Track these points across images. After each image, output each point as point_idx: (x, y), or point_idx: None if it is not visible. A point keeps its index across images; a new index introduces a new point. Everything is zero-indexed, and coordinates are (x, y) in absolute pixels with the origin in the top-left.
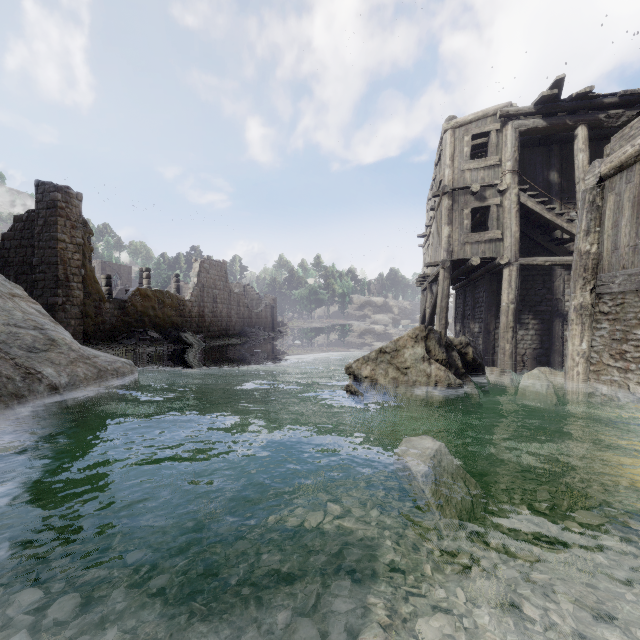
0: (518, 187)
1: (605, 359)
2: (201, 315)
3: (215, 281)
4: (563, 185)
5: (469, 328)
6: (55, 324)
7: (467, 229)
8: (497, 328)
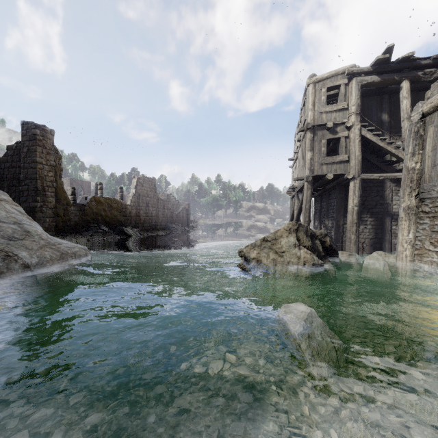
0: (360, 124)
1: (426, 245)
2: (138, 215)
3: (147, 192)
4: (391, 123)
5: (324, 224)
6: (31, 220)
7: (324, 154)
8: (345, 224)
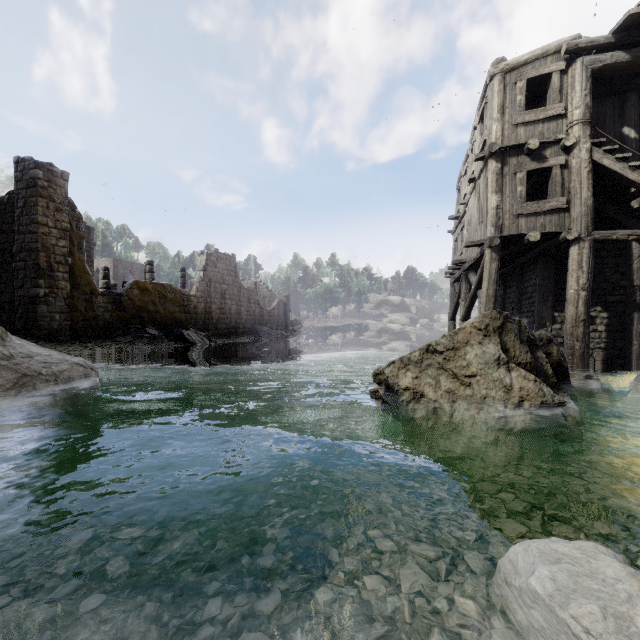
0: (590, 141)
1: None
2: (208, 312)
3: (223, 276)
4: None
5: None
6: None
7: (521, 197)
8: (555, 323)
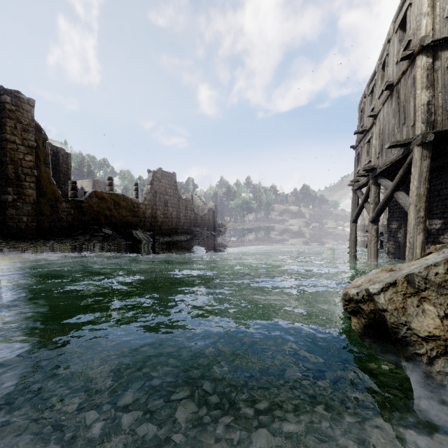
0: None
1: None
2: (154, 216)
3: (166, 189)
4: None
5: None
6: None
7: None
8: None
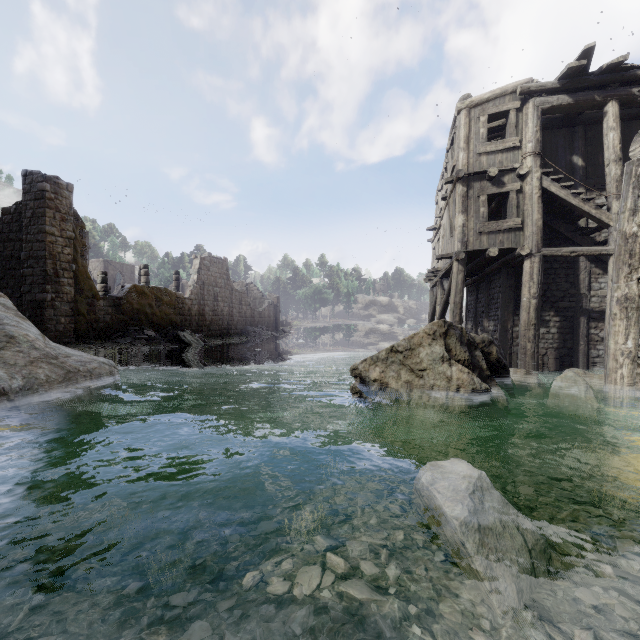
0: (540, 170)
1: None
2: (201, 313)
3: (216, 279)
4: (588, 170)
5: (482, 326)
6: (21, 319)
7: (483, 217)
8: (515, 326)
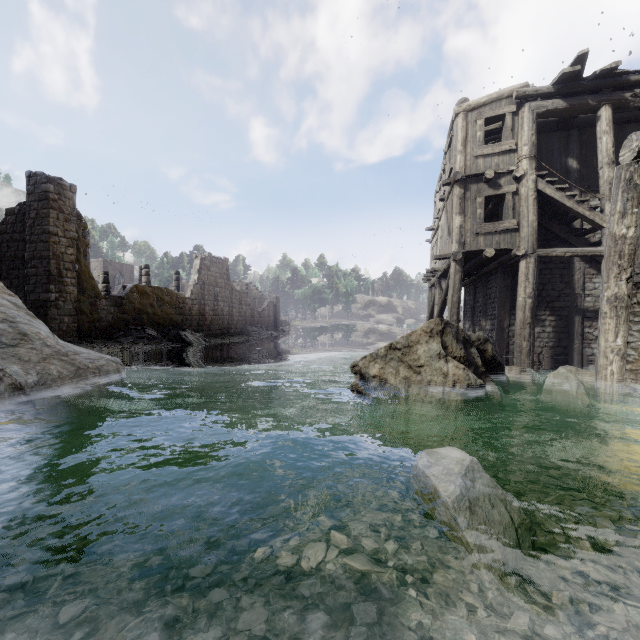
0: (536, 173)
1: None
2: (202, 313)
3: (216, 279)
4: (582, 172)
5: (480, 326)
6: (32, 317)
7: (480, 219)
8: (511, 325)
